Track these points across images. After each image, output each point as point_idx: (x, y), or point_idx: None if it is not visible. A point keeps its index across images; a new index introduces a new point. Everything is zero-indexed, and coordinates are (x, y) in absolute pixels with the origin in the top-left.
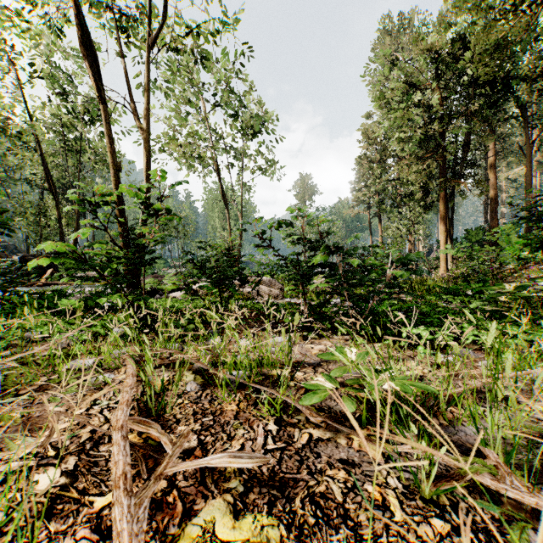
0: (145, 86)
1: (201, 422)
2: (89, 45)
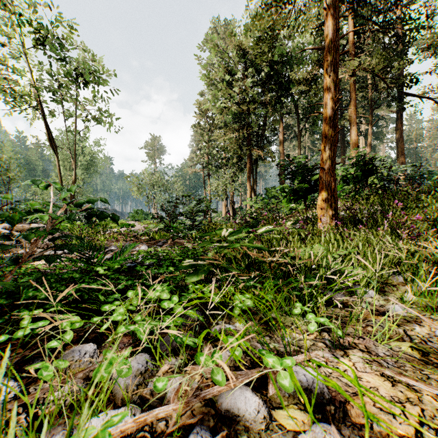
0: None
1: None
2: None
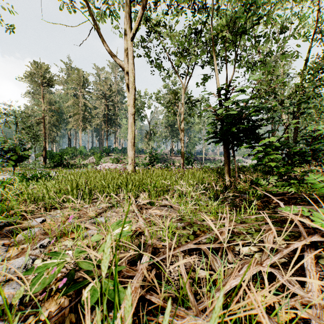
0: None
1: None
2: None
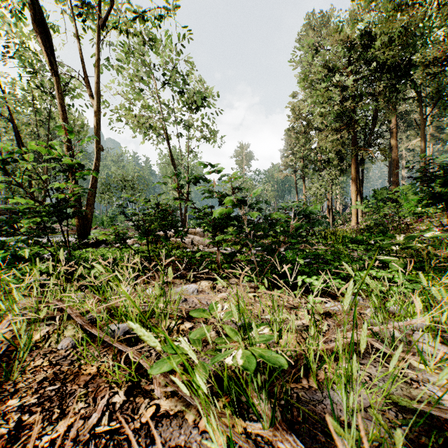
0: (96, 62)
1: (43, 392)
2: (43, 24)
